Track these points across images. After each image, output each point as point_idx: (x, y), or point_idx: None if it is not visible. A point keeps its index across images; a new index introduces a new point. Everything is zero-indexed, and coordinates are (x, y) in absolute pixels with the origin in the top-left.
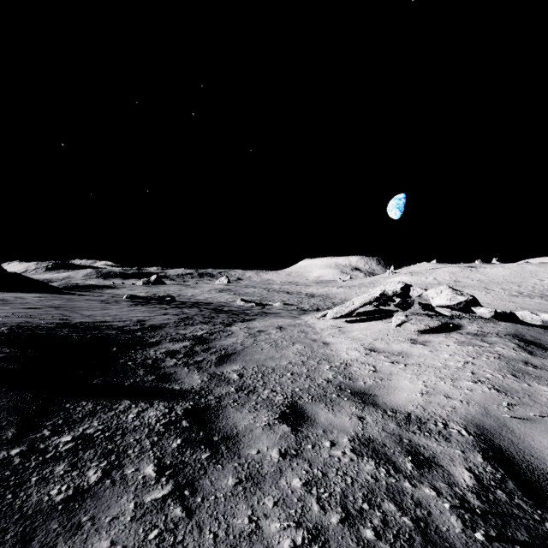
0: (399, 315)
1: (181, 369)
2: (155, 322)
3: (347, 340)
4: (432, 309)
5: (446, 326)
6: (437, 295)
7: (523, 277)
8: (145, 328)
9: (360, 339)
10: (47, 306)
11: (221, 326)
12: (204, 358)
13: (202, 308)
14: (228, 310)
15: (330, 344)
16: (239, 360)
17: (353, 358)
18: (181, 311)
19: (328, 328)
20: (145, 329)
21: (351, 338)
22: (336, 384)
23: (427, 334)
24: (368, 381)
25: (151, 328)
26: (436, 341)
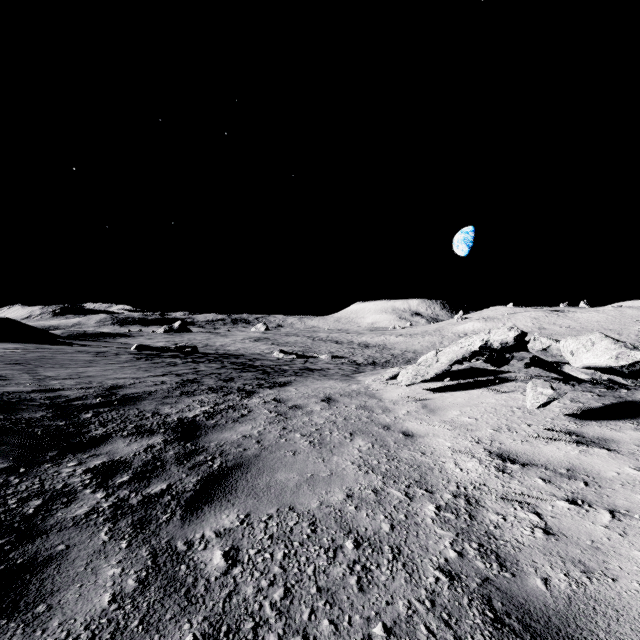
0: (539, 386)
1: (91, 534)
2: (136, 389)
3: (444, 428)
4: (554, 368)
5: (615, 404)
6: (585, 350)
7: (623, 324)
8: (110, 402)
9: (469, 427)
10: (7, 361)
11: (235, 397)
12: (169, 484)
13: (226, 363)
14: (259, 365)
15: (417, 437)
16: (242, 492)
17: (475, 479)
18: (193, 368)
19: (403, 400)
20: (107, 404)
21: (451, 424)
22: (476, 589)
23: (593, 420)
24: (553, 576)
25: (120, 402)
26: (626, 439)
